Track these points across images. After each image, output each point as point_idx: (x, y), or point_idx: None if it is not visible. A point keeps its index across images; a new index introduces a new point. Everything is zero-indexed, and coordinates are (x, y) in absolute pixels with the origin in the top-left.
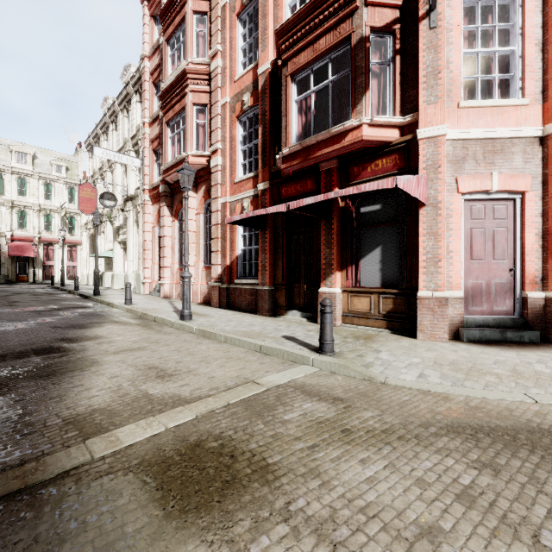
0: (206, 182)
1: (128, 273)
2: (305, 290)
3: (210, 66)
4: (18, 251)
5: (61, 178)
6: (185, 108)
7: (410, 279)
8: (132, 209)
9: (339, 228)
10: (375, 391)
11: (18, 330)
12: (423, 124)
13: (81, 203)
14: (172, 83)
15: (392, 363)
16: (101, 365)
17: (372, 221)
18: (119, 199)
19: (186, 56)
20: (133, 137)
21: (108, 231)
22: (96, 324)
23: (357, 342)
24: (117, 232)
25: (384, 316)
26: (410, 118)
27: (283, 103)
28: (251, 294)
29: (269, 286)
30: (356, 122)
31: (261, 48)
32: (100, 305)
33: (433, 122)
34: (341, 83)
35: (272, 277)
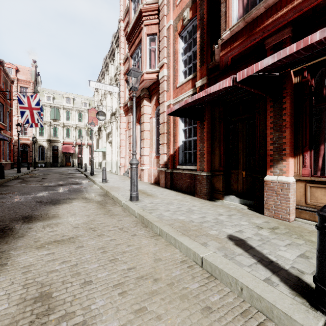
0: (156, 93)
1: (113, 161)
2: (244, 176)
3: (159, 2)
4: (66, 149)
5: (86, 109)
6: (141, 40)
7: None
8: (115, 120)
9: (292, 108)
10: None
11: (12, 204)
12: None
13: (89, 120)
14: (133, 24)
15: None
16: None
17: None
18: (109, 116)
19: (142, 1)
20: (115, 75)
21: (104, 136)
22: (68, 200)
23: None
24: (108, 136)
25: None
26: None
27: None
28: (190, 178)
29: (206, 172)
30: None
31: None
32: (88, 182)
33: None
34: None
35: (209, 163)
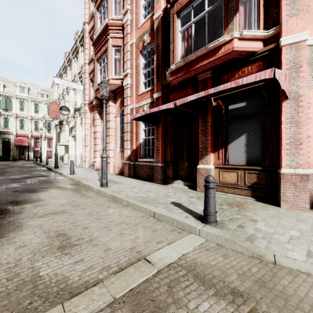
0: (121, 96)
1: (77, 155)
2: (186, 166)
3: (123, 20)
4: (19, 142)
5: (43, 100)
6: (107, 49)
7: (271, 159)
8: (79, 116)
9: (212, 121)
10: (272, 277)
11: None
12: (286, 33)
13: (51, 113)
14: (99, 34)
15: (273, 236)
16: (21, 230)
17: (238, 115)
18: (72, 111)
19: (108, 15)
20: (79, 72)
21: (66, 130)
22: (43, 189)
23: (232, 210)
24: (71, 130)
25: (249, 187)
26: (273, 31)
27: (171, 34)
28: (149, 168)
29: (161, 163)
30: (228, 37)
31: (156, 1)
32: (55, 175)
33: (295, 31)
34: (215, 13)
35: (163, 157)
